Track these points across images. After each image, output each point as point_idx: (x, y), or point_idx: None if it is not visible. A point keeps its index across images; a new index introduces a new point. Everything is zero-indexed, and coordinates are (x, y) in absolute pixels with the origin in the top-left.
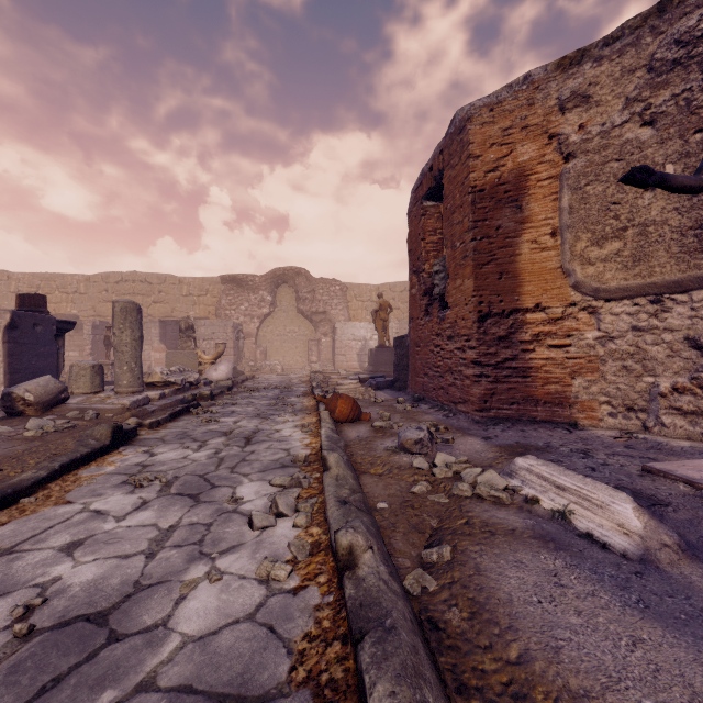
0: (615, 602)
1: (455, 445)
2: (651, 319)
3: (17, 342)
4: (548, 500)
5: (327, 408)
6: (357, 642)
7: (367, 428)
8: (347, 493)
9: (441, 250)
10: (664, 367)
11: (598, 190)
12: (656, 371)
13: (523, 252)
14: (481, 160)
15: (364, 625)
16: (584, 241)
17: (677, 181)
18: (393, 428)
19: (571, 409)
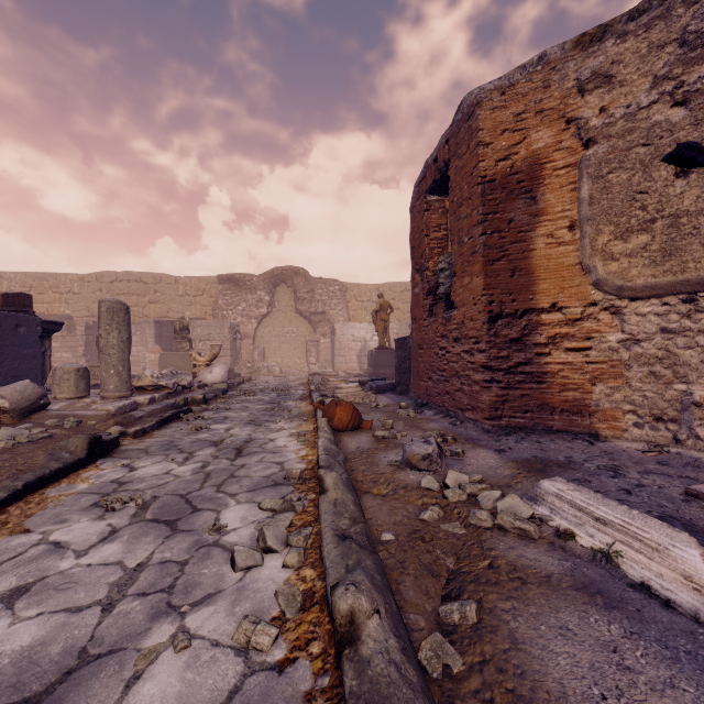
0: None
1: (466, 459)
2: (684, 320)
3: None
4: (586, 535)
5: (325, 415)
6: None
7: (368, 438)
8: (347, 524)
9: (445, 247)
10: (698, 373)
11: (622, 178)
12: (689, 378)
13: (538, 247)
14: (492, 148)
15: None
16: (607, 234)
17: None
18: (397, 438)
19: (591, 418)
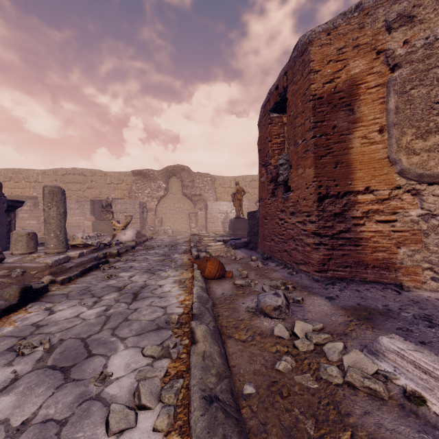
0: None
1: (305, 306)
2: None
3: None
4: (438, 402)
5: (199, 268)
6: None
7: (230, 286)
8: (213, 383)
9: (283, 149)
10: None
11: (422, 93)
12: None
13: (355, 145)
14: (320, 74)
15: None
16: (409, 135)
17: None
18: (251, 286)
19: (397, 272)
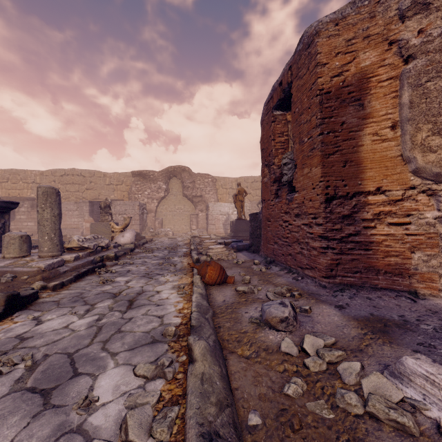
0: None
1: (313, 316)
2: None
3: None
4: None
5: (199, 273)
6: None
7: (232, 292)
8: (213, 414)
9: (287, 148)
10: None
11: (439, 85)
12: None
13: (365, 143)
14: (328, 67)
15: None
16: (425, 131)
17: None
18: (254, 293)
19: (411, 279)
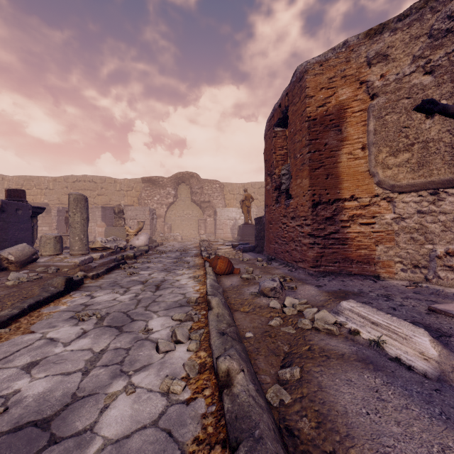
0: (424, 414)
1: (297, 291)
2: (431, 205)
3: (4, 221)
4: (366, 332)
5: (211, 265)
6: (234, 450)
7: (237, 279)
8: (225, 327)
9: (286, 160)
10: (439, 238)
11: (394, 118)
12: (434, 241)
13: (342, 160)
14: (314, 99)
15: (238, 435)
16: (384, 153)
17: (453, 110)
18: (255, 279)
19: (375, 266)
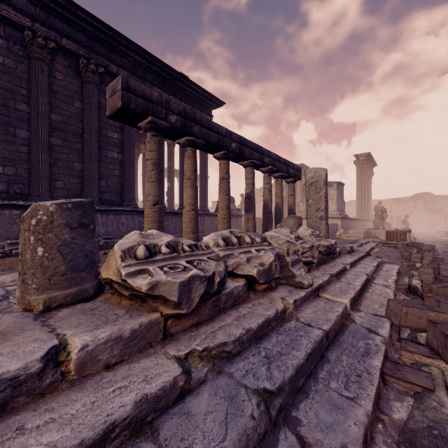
0: None
1: None
2: None
3: None
4: None
5: (445, 232)
6: None
7: None
8: None
9: None
10: None
11: None
12: None
13: None
14: None
15: None
16: None
17: None
18: None
19: None
